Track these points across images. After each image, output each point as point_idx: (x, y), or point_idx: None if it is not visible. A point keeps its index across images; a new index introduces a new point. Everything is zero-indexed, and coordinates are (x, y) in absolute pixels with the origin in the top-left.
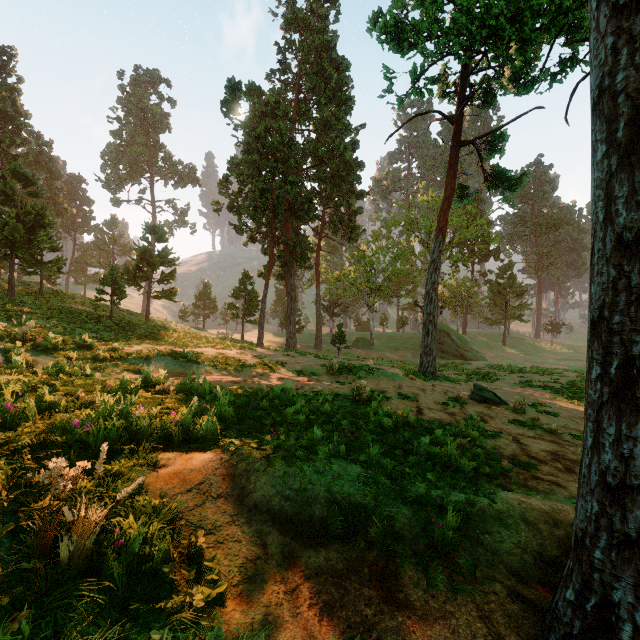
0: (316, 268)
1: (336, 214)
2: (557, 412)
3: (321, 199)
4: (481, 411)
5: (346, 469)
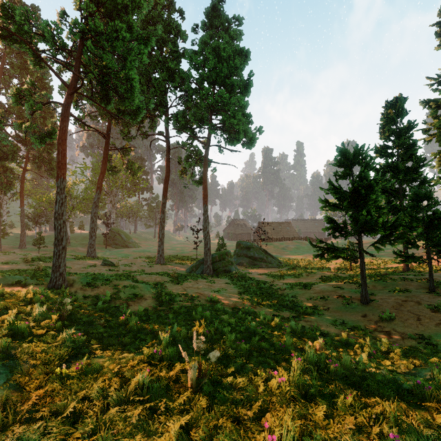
0: (21, 192)
1: (39, 156)
2: (134, 265)
3: (26, 143)
4: (99, 268)
5: (19, 277)
